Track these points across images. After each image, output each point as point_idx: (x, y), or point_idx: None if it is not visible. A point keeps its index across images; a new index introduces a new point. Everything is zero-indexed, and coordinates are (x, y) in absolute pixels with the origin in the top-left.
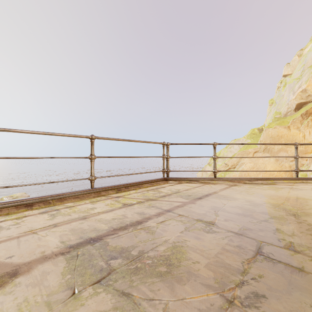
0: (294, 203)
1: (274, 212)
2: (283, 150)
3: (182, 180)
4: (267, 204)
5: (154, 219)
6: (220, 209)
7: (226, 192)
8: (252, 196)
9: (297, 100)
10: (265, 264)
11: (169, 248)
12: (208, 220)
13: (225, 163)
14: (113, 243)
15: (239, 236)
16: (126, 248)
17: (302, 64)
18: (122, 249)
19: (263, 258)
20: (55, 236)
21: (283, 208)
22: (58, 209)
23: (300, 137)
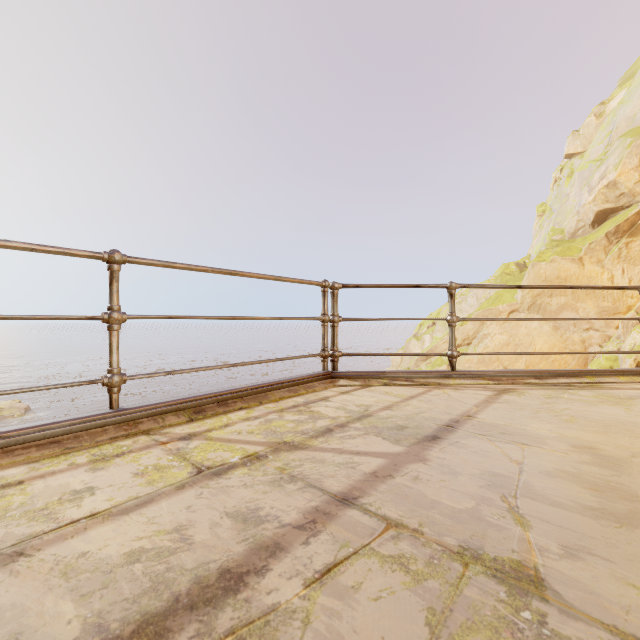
0: None
1: None
2: (570, 308)
3: (372, 377)
4: None
5: (294, 551)
6: (515, 486)
7: (498, 415)
8: (578, 428)
9: (597, 205)
10: None
11: None
12: (504, 551)
13: None
14: None
15: None
16: None
17: (608, 131)
18: None
19: None
20: None
21: None
22: None
23: (604, 280)
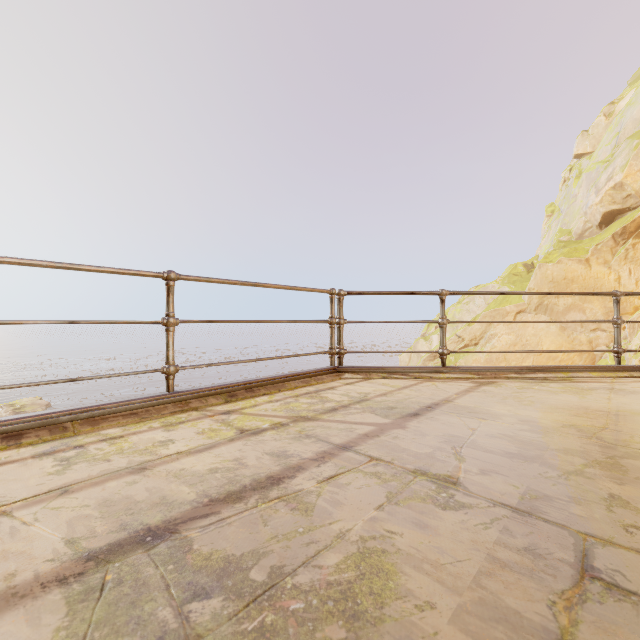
0: (629, 426)
1: (592, 450)
2: (577, 309)
3: (372, 371)
4: (571, 430)
5: (311, 469)
6: (464, 442)
7: (472, 400)
8: (532, 409)
9: (604, 206)
10: (613, 610)
11: (352, 558)
12: (442, 471)
13: (458, 335)
14: (204, 544)
15: (525, 519)
16: (238, 559)
17: (615, 132)
18: (227, 563)
19: (603, 589)
20: (56, 522)
21: (609, 440)
22: (82, 444)
23: (611, 281)
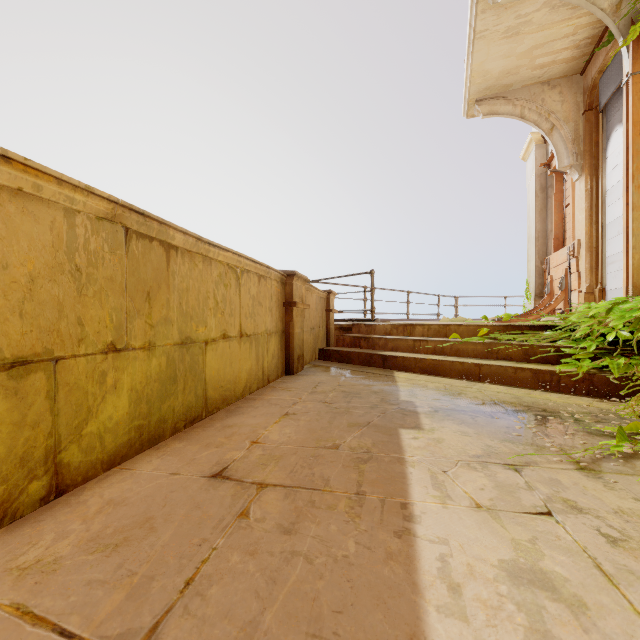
0: None
1: None
2: None
3: None
4: None
5: None
6: None
7: None
8: None
9: None
10: None
11: None
12: None
13: None
14: None
15: None
16: None
17: None
18: None
19: None
20: None
21: None
22: None
23: None
